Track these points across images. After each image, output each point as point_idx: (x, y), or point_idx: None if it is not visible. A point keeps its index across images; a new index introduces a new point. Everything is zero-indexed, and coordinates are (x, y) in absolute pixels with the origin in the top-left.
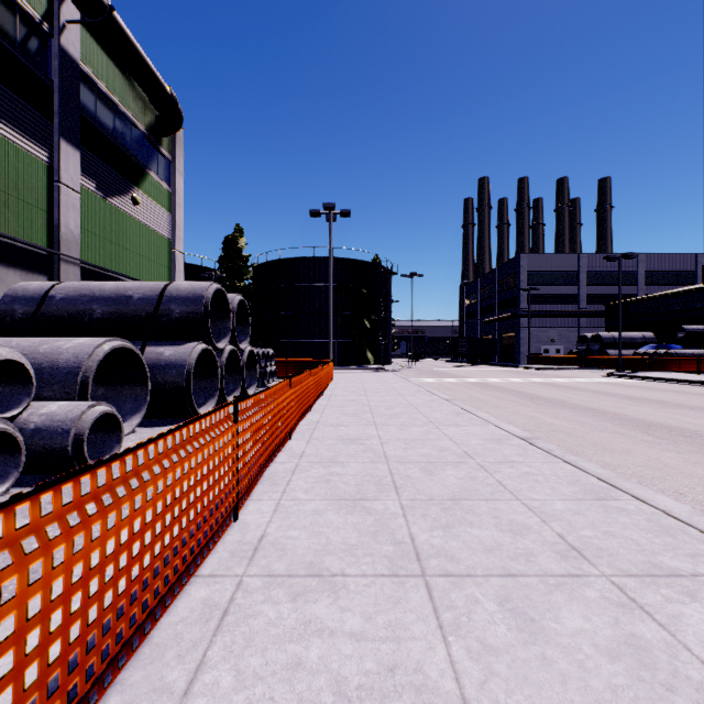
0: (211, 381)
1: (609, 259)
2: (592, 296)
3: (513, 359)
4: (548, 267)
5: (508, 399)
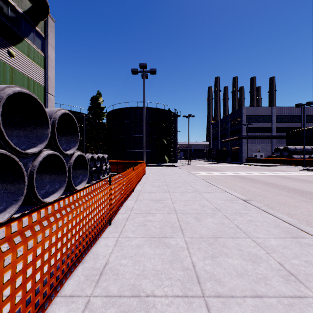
0: (17, 185)
1: (298, 105)
2: (278, 128)
3: (238, 160)
4: (256, 113)
5: (279, 193)
